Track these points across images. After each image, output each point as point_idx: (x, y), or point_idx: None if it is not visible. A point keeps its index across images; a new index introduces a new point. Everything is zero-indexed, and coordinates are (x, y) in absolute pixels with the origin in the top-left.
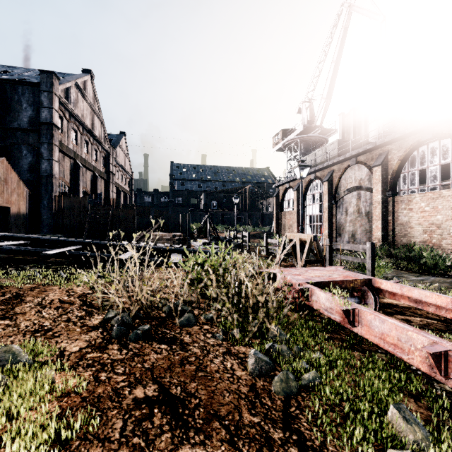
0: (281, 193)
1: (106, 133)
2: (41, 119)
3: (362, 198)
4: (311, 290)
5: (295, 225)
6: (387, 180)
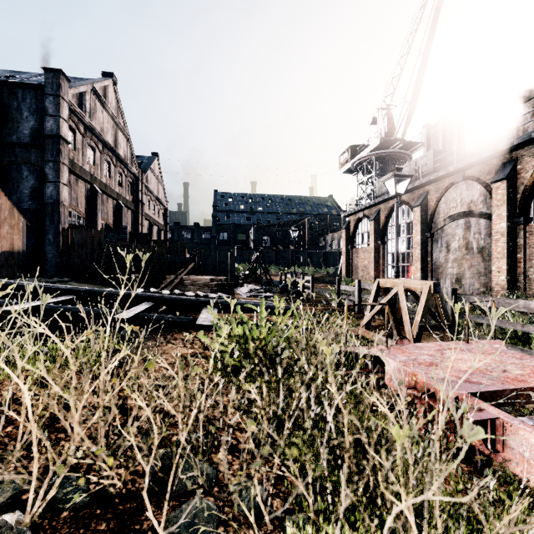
0: (352, 225)
1: (133, 153)
2: (45, 130)
3: (473, 227)
4: (504, 426)
5: (372, 266)
6: (515, 201)
